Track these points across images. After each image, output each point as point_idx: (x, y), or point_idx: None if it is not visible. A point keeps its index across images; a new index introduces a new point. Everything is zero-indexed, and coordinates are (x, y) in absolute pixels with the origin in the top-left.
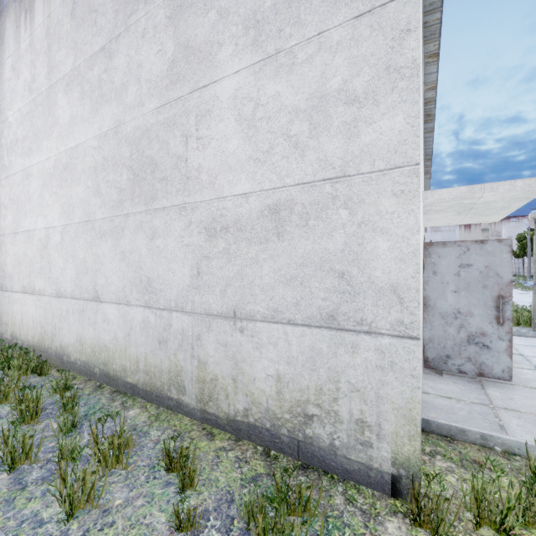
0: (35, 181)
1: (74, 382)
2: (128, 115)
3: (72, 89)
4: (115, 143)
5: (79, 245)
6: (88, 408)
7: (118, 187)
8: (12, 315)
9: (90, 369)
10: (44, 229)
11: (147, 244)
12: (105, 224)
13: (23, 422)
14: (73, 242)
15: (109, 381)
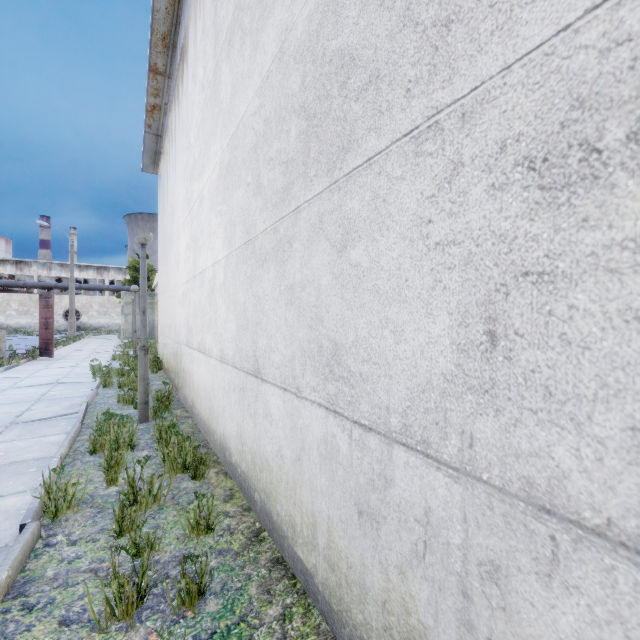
0: (206, 205)
1: (227, 507)
2: (298, 3)
3: (233, 43)
4: (280, 79)
5: (240, 283)
6: (222, 605)
7: (283, 160)
8: (192, 377)
9: (250, 491)
10: (212, 266)
11: (332, 264)
12: (267, 239)
13: (114, 616)
14: (233, 279)
15: (271, 530)
